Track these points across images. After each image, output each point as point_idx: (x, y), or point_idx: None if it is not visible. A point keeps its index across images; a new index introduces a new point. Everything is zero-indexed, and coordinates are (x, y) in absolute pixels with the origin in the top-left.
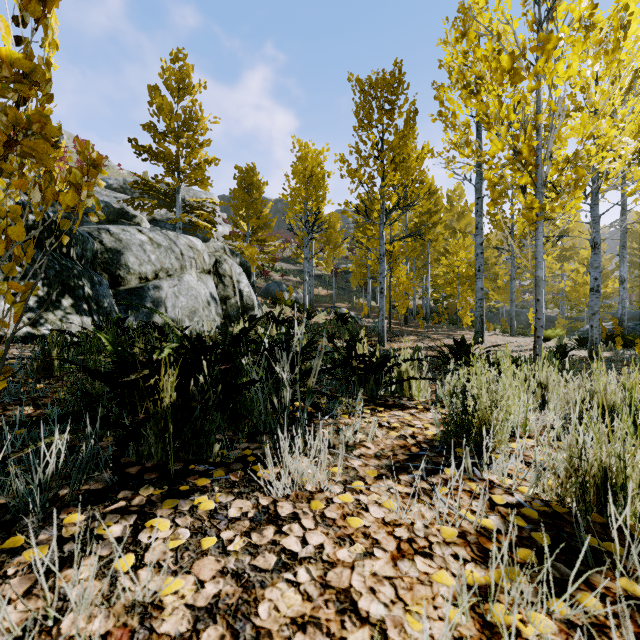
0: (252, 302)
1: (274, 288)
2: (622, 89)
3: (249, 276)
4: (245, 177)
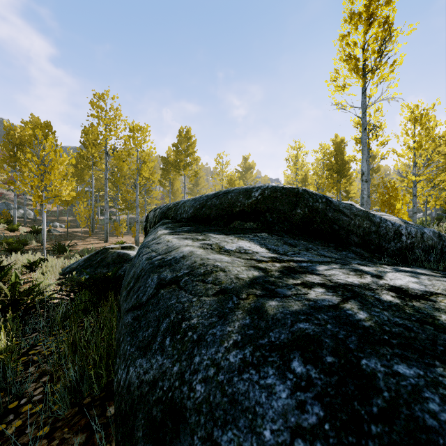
0: None
1: (2, 207)
2: (181, 137)
3: None
4: None
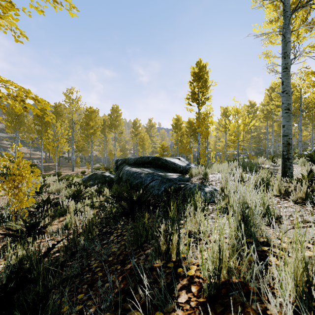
0: None
1: None
2: (113, 111)
3: None
4: None
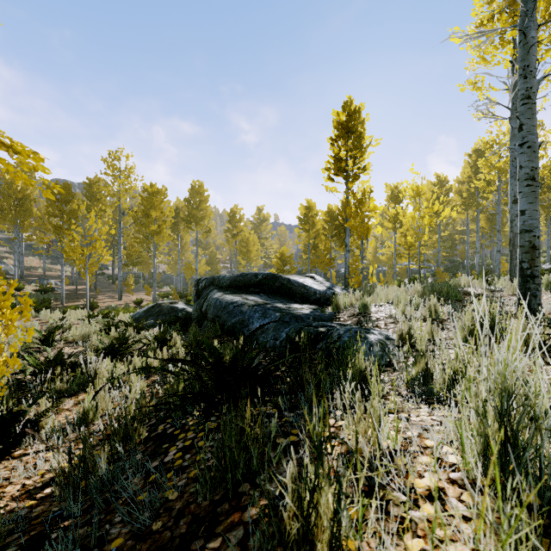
0: None
1: None
2: (194, 192)
3: None
4: None
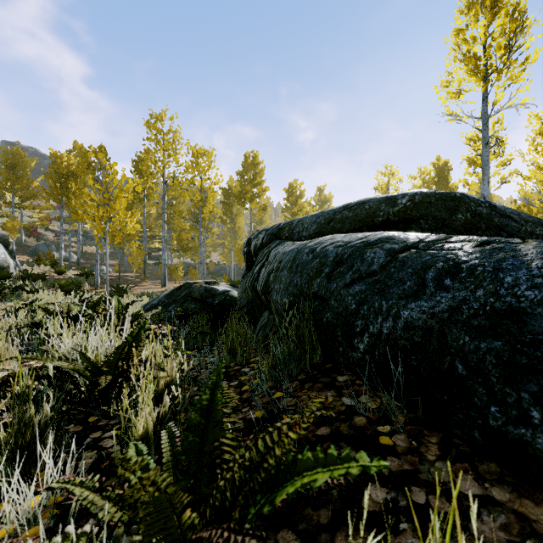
0: (8, 264)
1: (43, 248)
2: (247, 164)
3: (8, 245)
4: (10, 158)
